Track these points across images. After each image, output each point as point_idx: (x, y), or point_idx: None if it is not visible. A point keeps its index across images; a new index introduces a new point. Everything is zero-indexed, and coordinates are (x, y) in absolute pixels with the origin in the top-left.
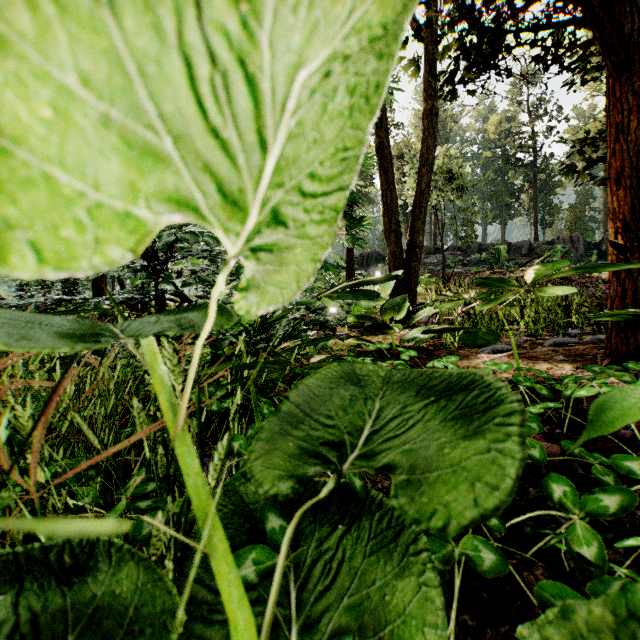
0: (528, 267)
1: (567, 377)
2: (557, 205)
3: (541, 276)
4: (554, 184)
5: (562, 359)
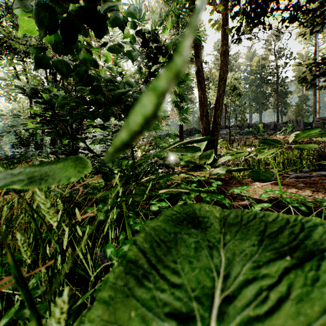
0: (274, 135)
1: (324, 201)
2: (289, 103)
3: (297, 138)
4: (287, 92)
5: (303, 186)
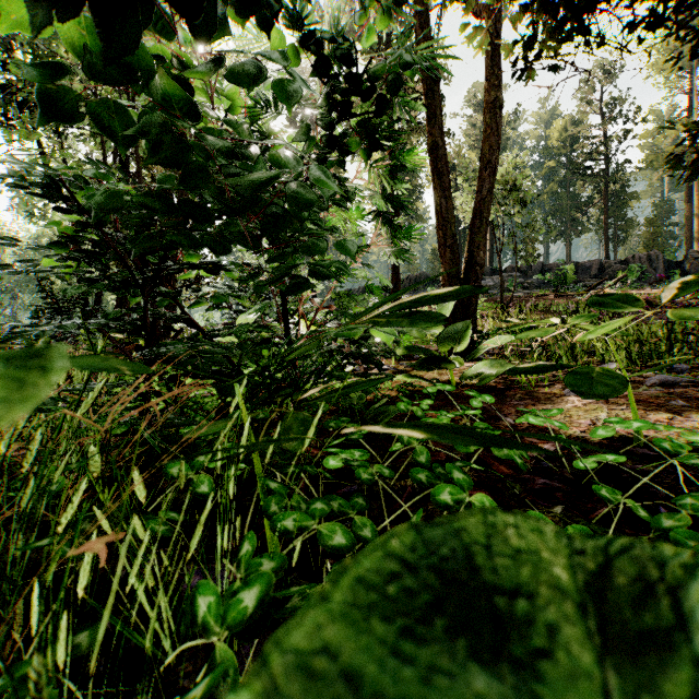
0: (599, 290)
1: None
2: (631, 219)
3: (683, 292)
4: (628, 196)
5: (682, 405)
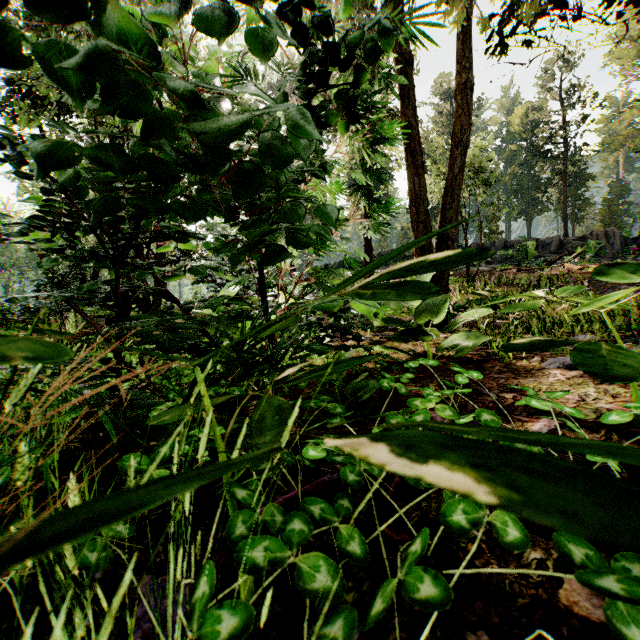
0: (559, 264)
1: None
2: (588, 199)
3: None
4: (585, 177)
5: None
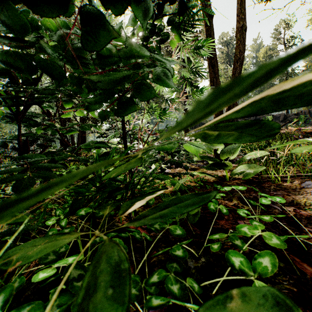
0: (284, 127)
1: None
2: None
3: None
4: None
5: None
